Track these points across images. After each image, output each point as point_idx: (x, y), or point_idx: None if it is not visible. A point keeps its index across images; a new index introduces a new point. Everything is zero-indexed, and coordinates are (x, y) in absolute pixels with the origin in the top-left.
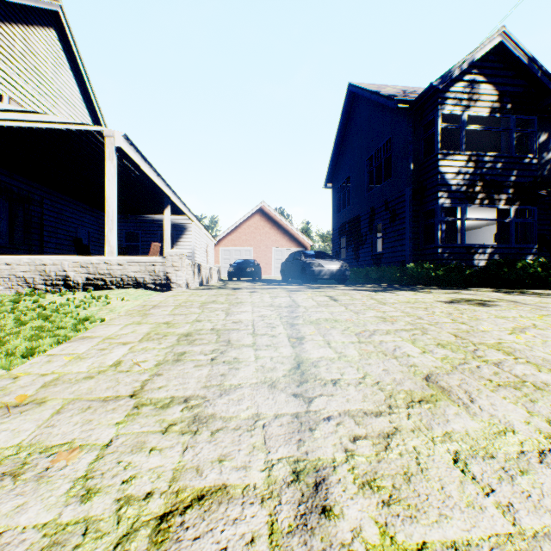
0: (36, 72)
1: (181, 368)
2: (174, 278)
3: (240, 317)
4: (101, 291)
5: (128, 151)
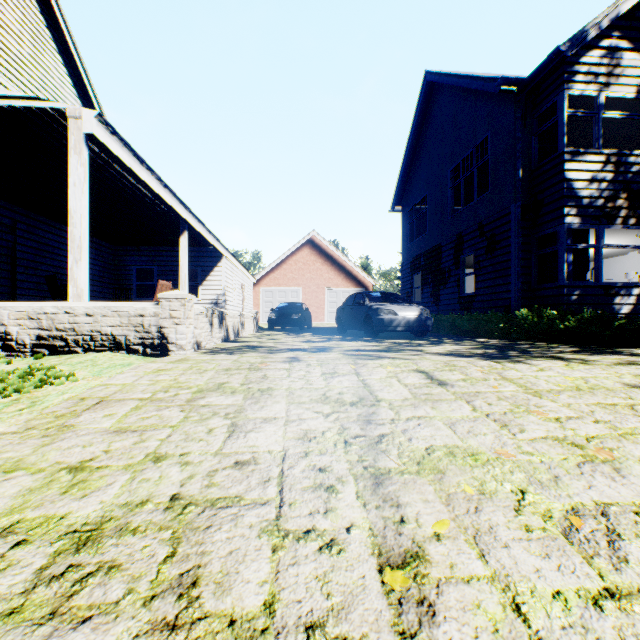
0: (5, 51)
1: None
2: (173, 336)
3: (257, 440)
4: (57, 356)
5: (108, 142)
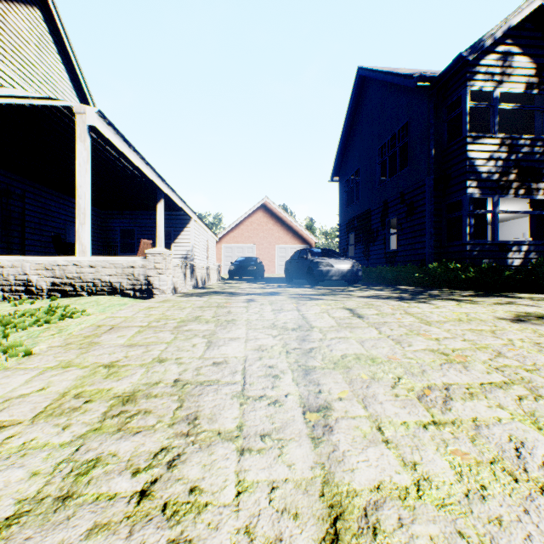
0: (17, 54)
1: (53, 541)
2: (156, 283)
3: (227, 351)
4: (68, 298)
5: (105, 131)
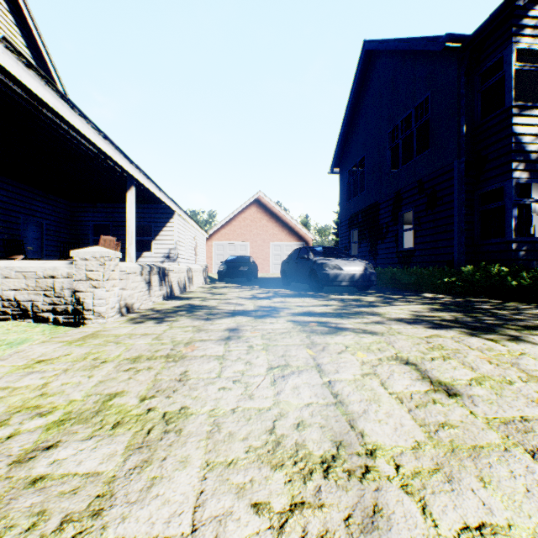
0: None
1: None
2: (89, 301)
3: None
4: None
5: (21, 75)
